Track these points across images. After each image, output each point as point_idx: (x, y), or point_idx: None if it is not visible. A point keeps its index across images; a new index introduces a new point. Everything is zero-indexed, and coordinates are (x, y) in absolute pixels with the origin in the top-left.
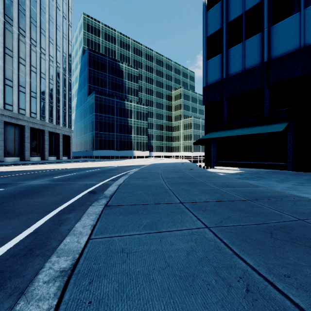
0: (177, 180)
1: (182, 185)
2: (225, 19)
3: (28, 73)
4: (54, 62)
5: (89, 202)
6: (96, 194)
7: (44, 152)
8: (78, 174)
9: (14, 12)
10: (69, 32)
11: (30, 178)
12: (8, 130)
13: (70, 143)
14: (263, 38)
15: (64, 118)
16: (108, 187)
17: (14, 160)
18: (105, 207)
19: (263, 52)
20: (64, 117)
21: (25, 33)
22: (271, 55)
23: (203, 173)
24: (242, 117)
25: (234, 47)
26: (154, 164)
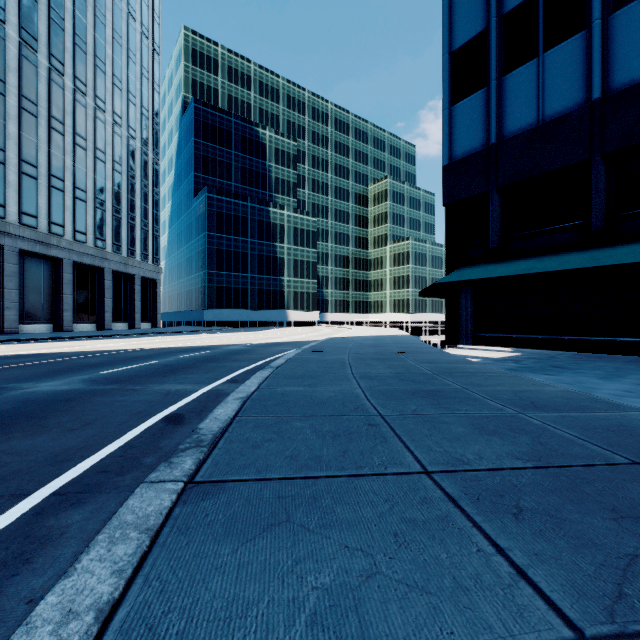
0: (393, 383)
1: (410, 400)
2: (496, 7)
3: (70, 150)
4: (123, 127)
5: (154, 458)
6: (182, 426)
7: (104, 313)
8: (159, 364)
9: (41, 24)
10: (154, 66)
11: (46, 374)
12: (27, 269)
13: (156, 295)
14: (589, 44)
15: (145, 244)
16: (219, 402)
17: (41, 330)
18: (185, 489)
19: (590, 76)
20: (144, 241)
21: (63, 66)
22: (612, 83)
23: (450, 363)
24: (536, 233)
25: (517, 70)
26: (331, 340)
